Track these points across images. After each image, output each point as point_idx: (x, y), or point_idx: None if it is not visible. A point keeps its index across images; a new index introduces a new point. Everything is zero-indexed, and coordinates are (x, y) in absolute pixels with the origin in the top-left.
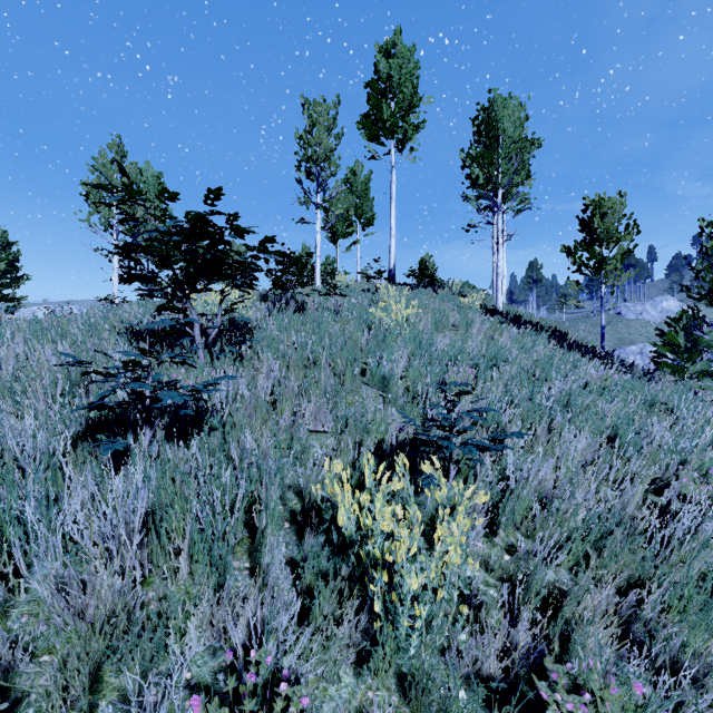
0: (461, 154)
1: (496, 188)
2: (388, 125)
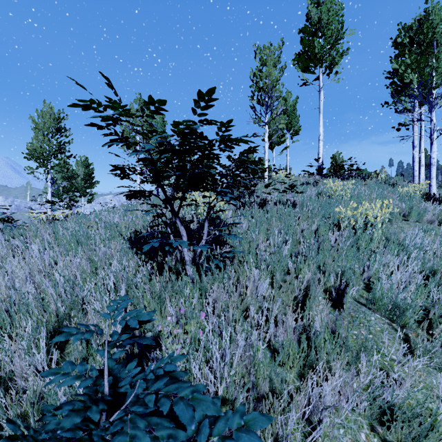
0: (394, 63)
1: (430, 88)
2: (318, 56)
